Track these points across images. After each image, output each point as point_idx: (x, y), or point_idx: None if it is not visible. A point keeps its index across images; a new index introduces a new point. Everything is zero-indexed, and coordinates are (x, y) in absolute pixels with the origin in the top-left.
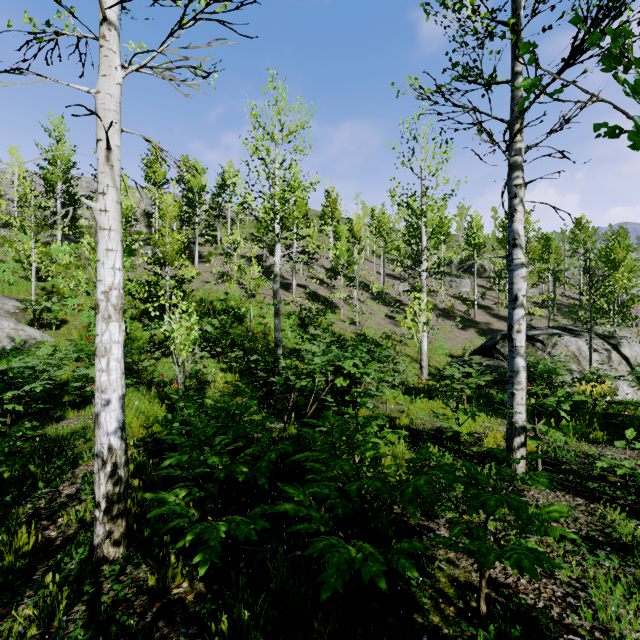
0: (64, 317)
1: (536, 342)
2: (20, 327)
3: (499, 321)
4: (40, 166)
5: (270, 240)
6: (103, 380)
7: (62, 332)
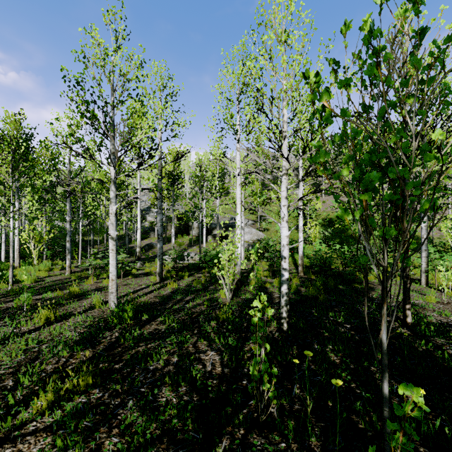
0: (267, 227)
1: None
2: (257, 231)
3: None
4: None
5: None
6: (300, 243)
7: (268, 233)
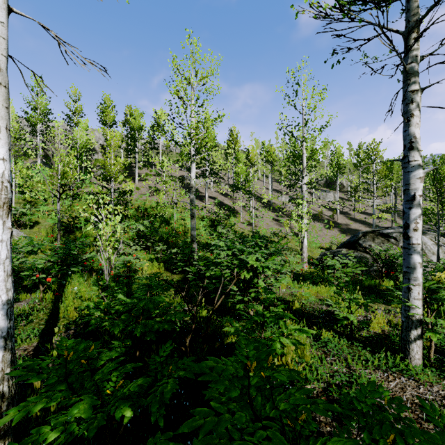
0: (37, 219)
1: (390, 238)
2: None
3: (355, 223)
4: (25, 112)
5: (190, 165)
6: None
7: (34, 230)
